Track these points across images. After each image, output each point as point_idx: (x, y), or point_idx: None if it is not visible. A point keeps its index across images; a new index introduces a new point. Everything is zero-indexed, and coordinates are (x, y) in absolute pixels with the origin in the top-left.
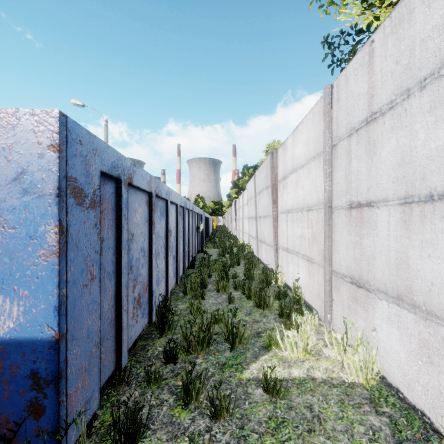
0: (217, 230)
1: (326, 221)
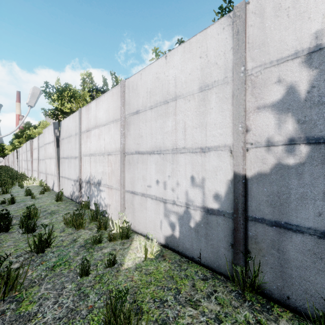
0: None
1: (38, 162)
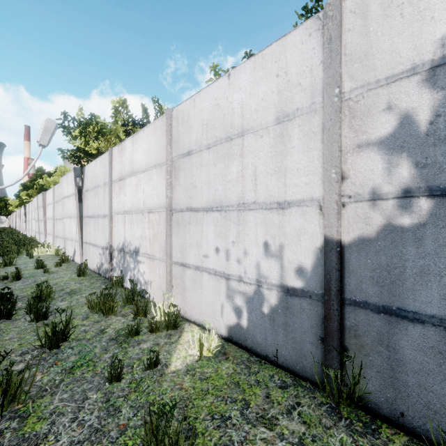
0: (2, 231)
1: (53, 223)
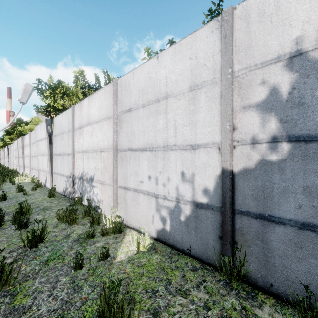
0: None
1: (30, 159)
